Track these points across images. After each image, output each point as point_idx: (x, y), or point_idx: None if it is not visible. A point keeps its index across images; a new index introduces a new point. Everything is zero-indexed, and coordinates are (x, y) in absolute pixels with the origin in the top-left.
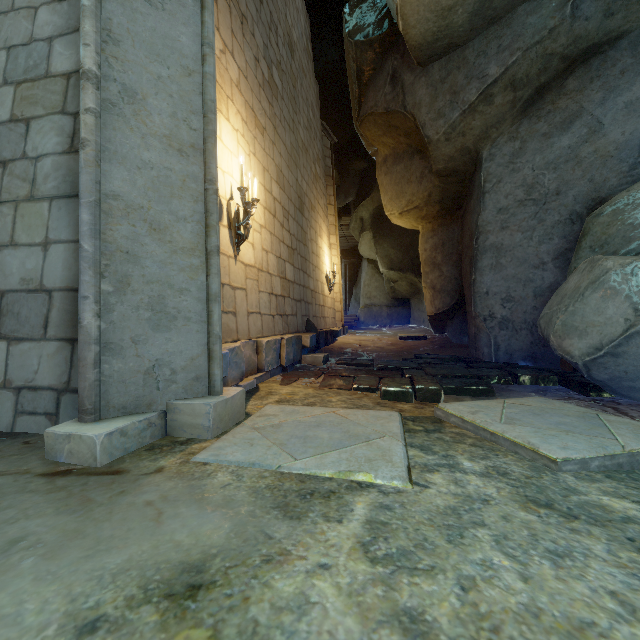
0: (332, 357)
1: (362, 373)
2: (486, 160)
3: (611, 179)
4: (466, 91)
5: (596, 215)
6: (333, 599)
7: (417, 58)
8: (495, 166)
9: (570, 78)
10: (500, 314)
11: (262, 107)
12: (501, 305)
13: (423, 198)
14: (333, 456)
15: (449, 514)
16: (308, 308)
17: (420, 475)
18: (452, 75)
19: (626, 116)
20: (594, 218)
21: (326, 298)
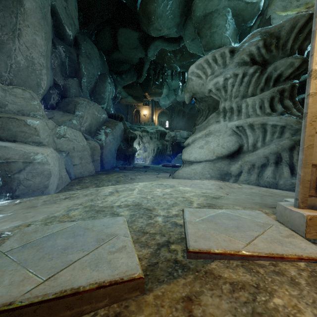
0: None
1: None
2: None
3: None
4: None
5: None
6: (194, 198)
7: None
8: None
9: None
10: None
11: None
12: None
13: None
14: (211, 212)
15: (174, 205)
16: None
17: (179, 212)
18: None
19: None
20: None
21: None
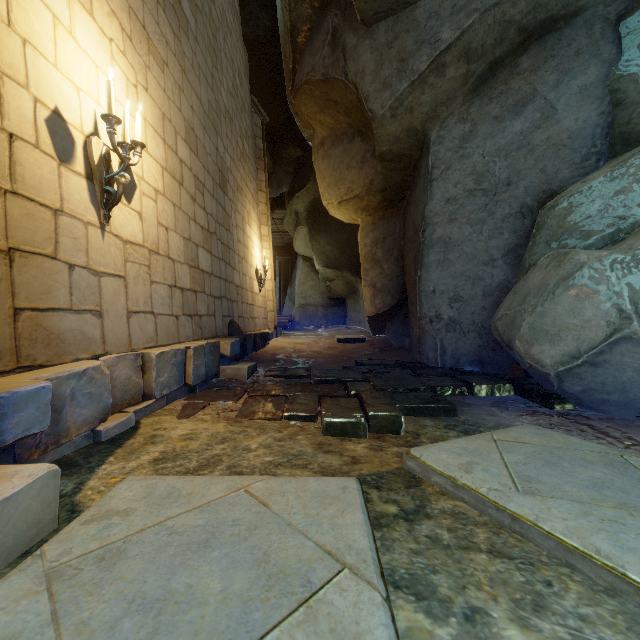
0: (261, 366)
1: (297, 390)
2: (434, 143)
3: (563, 170)
4: (416, 58)
5: (551, 207)
6: None
7: (361, 12)
8: (444, 150)
9: (524, 56)
10: (447, 315)
11: (161, 33)
12: (449, 305)
13: (364, 186)
14: None
15: None
16: (232, 307)
17: None
18: (400, 39)
19: (580, 102)
20: (549, 210)
21: (256, 296)
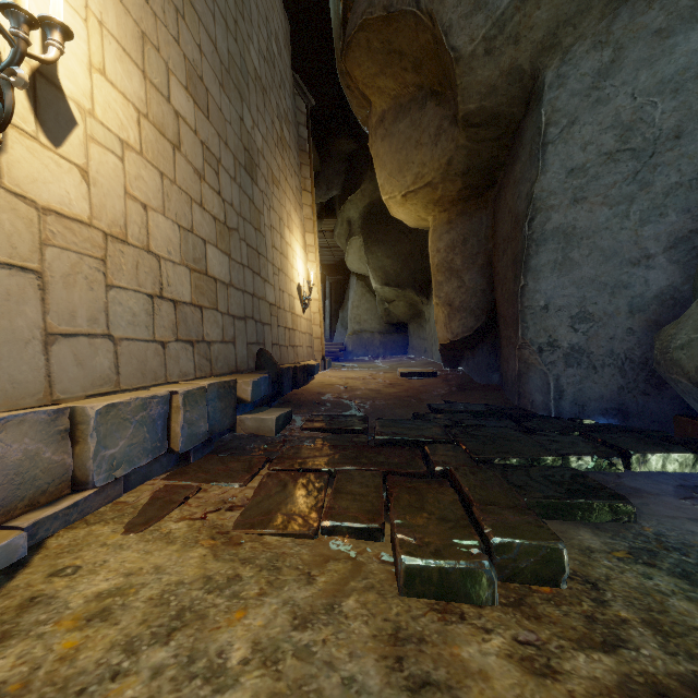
0: (298, 413)
1: (347, 459)
2: (551, 87)
3: None
4: None
5: None
6: None
7: None
8: (566, 96)
9: None
10: (568, 341)
11: None
12: (570, 327)
13: (439, 168)
14: None
15: None
16: (262, 331)
17: None
18: None
19: None
20: None
21: (298, 319)
